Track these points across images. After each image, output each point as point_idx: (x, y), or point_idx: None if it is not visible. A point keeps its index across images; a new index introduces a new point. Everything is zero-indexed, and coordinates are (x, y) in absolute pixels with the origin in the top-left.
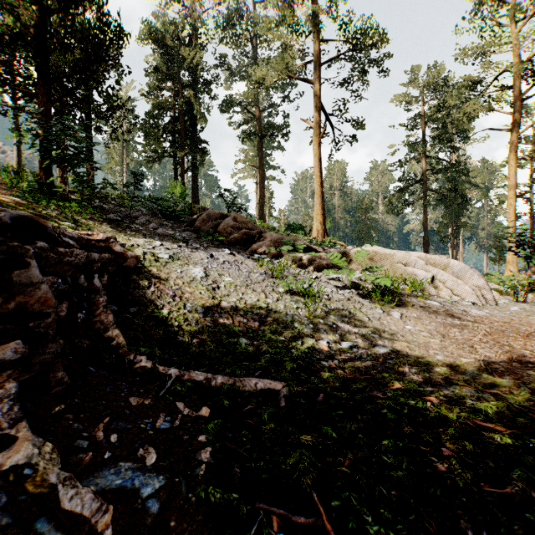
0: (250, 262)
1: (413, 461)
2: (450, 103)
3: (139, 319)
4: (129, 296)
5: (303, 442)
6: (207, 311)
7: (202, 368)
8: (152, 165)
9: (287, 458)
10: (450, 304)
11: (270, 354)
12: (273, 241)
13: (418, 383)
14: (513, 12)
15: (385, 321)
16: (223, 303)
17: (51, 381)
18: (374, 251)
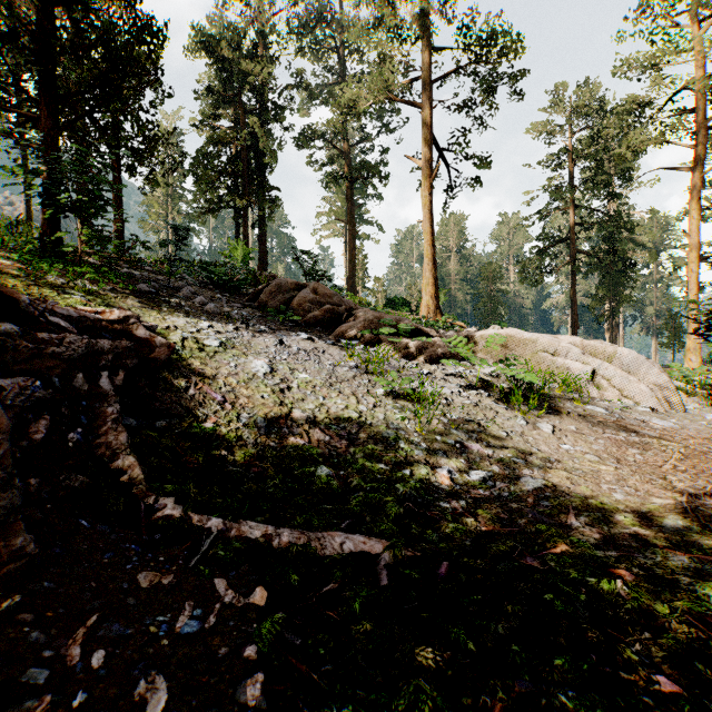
0: (335, 351)
1: (612, 704)
2: (607, 133)
3: (168, 439)
4: (155, 403)
5: (420, 661)
6: (272, 424)
7: (260, 515)
8: (205, 219)
9: (394, 696)
10: (621, 411)
11: (364, 490)
12: (368, 321)
13: (593, 541)
14: (695, 9)
15: (531, 437)
16: (295, 412)
17: (3, 554)
18: (509, 335)
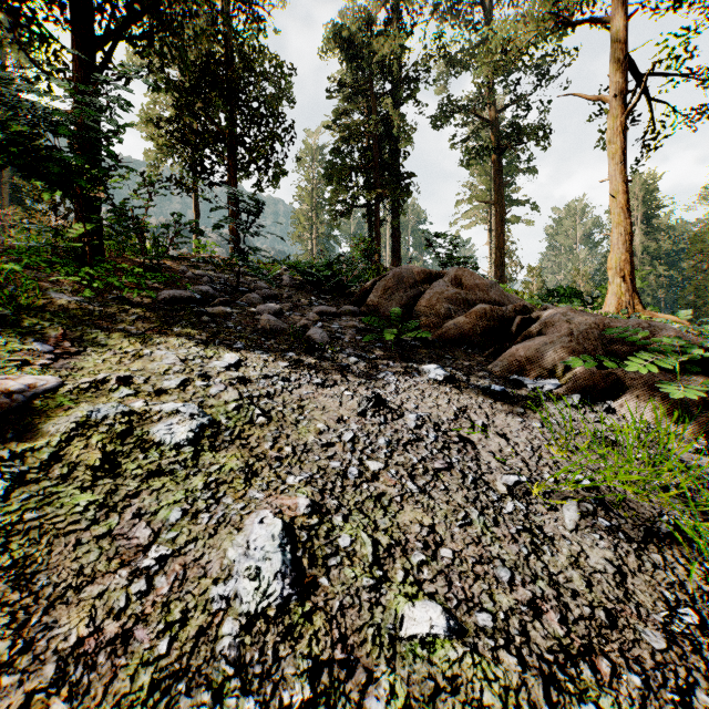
0: (512, 419)
1: None
2: None
3: None
4: None
5: None
6: None
7: None
8: (340, 221)
9: None
10: None
11: None
12: (577, 334)
13: None
14: None
15: None
16: None
17: None
18: None
